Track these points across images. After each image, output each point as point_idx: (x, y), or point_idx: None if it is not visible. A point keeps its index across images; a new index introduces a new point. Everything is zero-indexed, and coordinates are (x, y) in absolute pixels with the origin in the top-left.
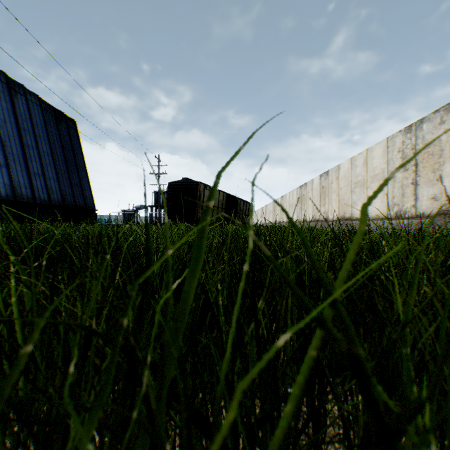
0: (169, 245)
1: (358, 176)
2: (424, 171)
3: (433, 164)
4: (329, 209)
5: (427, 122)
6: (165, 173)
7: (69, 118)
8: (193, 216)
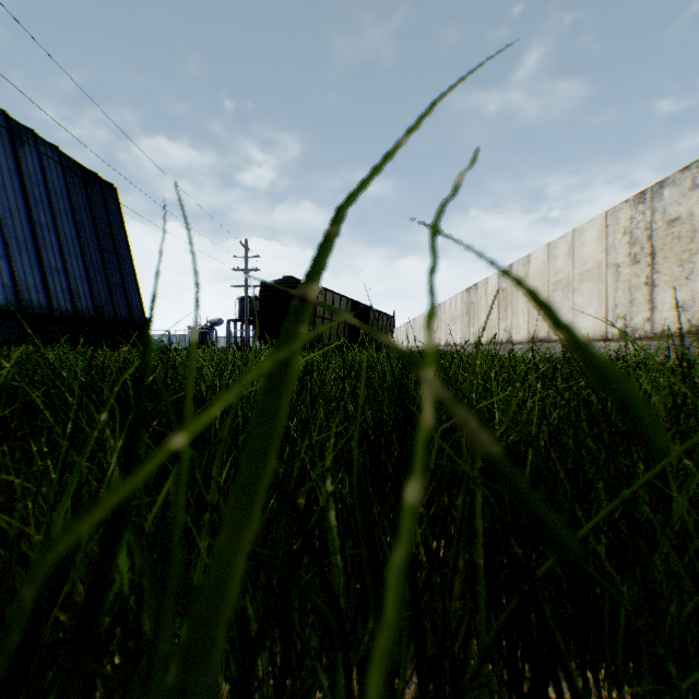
0: (185, 404)
1: (560, 273)
2: (665, 265)
3: (680, 253)
4: (513, 325)
5: (671, 186)
6: (256, 268)
7: (107, 182)
8: None
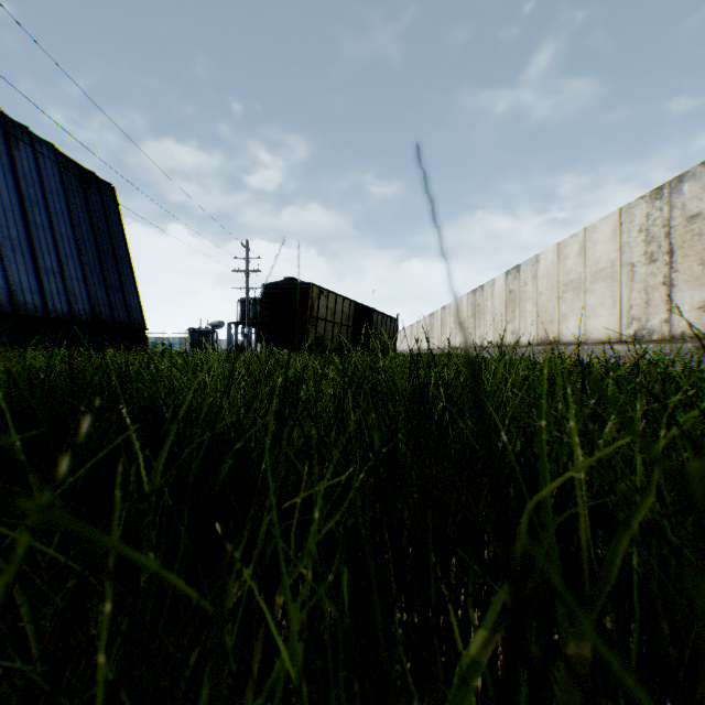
0: None
1: (571, 273)
2: (685, 263)
3: (701, 251)
4: (521, 328)
5: (691, 181)
6: (257, 270)
7: (104, 182)
8: (301, 338)
